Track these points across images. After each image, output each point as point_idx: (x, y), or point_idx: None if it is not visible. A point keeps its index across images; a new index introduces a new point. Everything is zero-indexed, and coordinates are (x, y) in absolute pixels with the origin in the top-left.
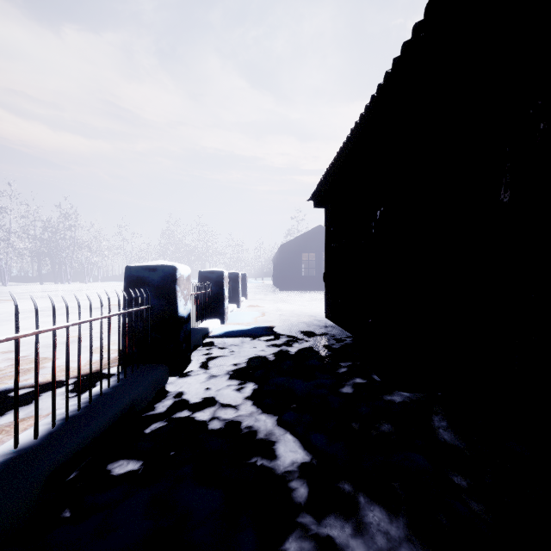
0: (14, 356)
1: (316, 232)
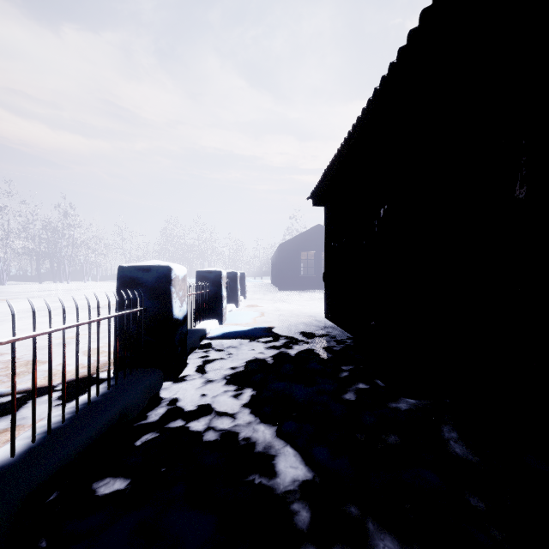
0: (4, 359)
1: (315, 231)
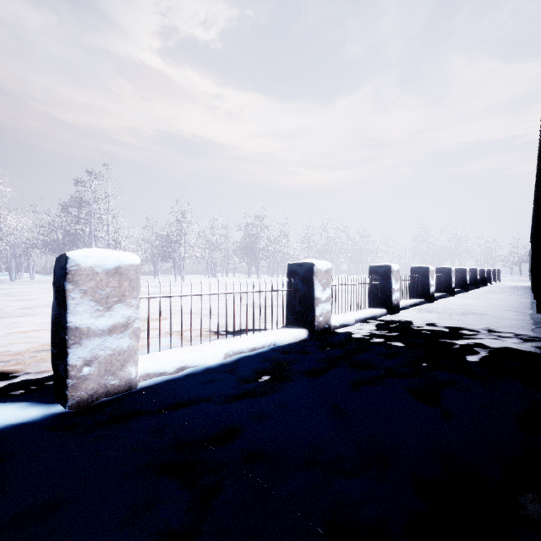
0: None
1: None
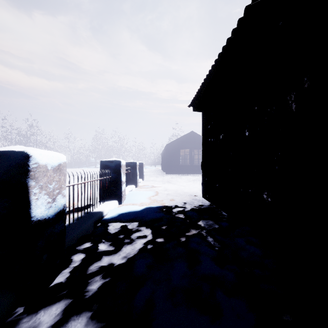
0: None
1: (189, 135)
